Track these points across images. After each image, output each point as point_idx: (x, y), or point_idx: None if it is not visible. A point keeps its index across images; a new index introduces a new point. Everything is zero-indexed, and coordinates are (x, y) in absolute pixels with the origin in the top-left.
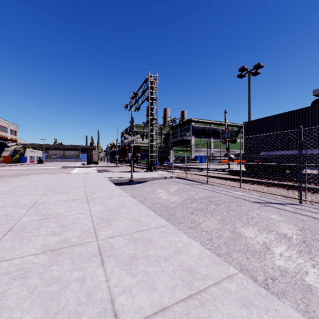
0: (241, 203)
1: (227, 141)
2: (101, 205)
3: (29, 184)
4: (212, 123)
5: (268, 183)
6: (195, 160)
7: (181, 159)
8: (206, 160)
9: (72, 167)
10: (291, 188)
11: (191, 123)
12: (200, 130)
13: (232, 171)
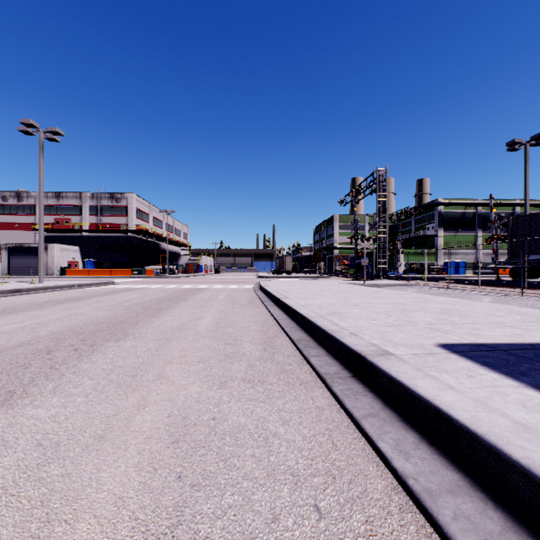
0: (469, 295)
1: (494, 239)
2: (367, 290)
3: (288, 284)
4: (479, 204)
5: (510, 285)
6: (444, 270)
7: (417, 268)
8: (466, 270)
9: (269, 277)
10: (529, 288)
11: (436, 207)
12: (454, 218)
13: (492, 281)
